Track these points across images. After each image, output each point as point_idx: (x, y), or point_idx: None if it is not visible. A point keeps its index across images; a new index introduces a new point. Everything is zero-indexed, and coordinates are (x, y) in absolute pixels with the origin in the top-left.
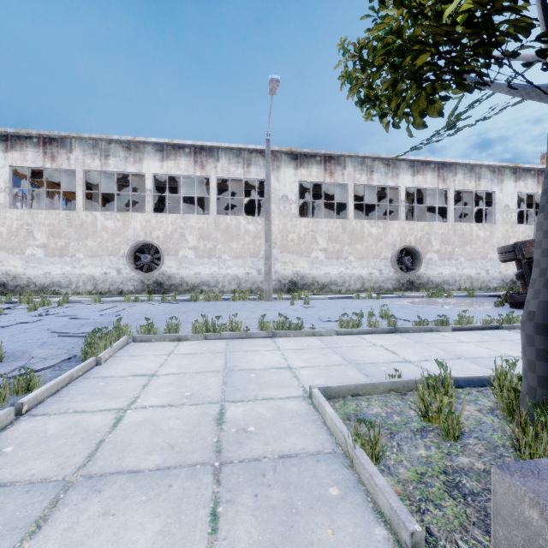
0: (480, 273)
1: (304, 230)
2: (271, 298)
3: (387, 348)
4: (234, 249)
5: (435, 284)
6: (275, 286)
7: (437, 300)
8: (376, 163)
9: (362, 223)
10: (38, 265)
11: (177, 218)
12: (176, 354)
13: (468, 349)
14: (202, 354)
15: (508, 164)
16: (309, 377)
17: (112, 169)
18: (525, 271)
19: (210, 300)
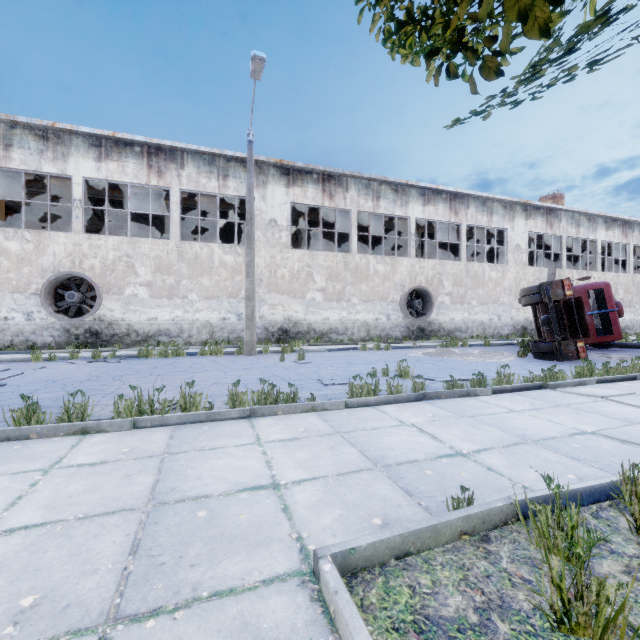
0: (493, 319)
1: (298, 265)
2: (255, 351)
3: (423, 430)
4: (205, 287)
5: (447, 332)
6: (260, 335)
7: (453, 350)
8: (383, 187)
9: (367, 258)
10: None
11: (122, 242)
12: (64, 466)
13: (528, 424)
14: (116, 464)
15: (519, 200)
16: (310, 507)
17: (17, 166)
18: (552, 316)
19: (168, 356)
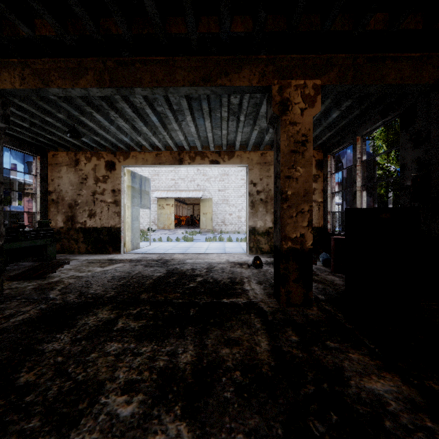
0: None
1: None
2: None
3: None
4: None
5: None
6: None
7: None
8: None
9: None
10: None
11: None
12: None
13: None
14: None
15: None
16: None
17: None
18: None
19: None
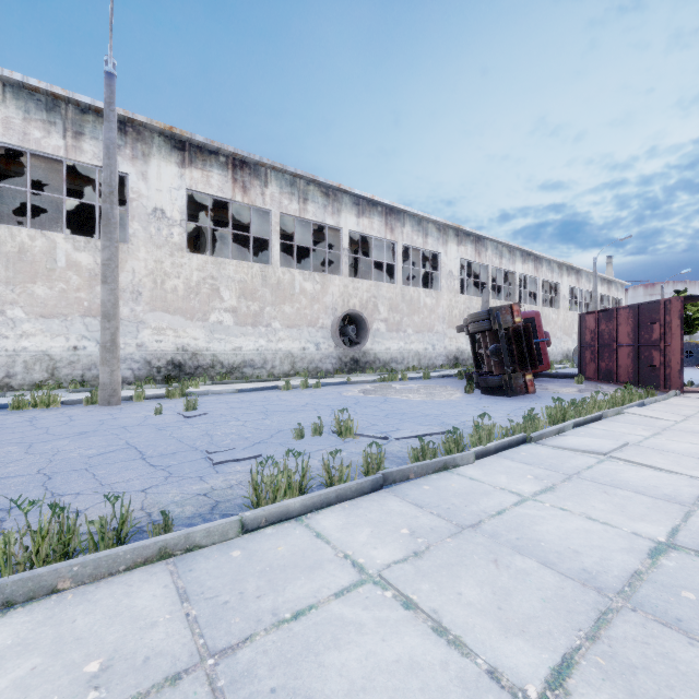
0: (428, 348)
1: (197, 275)
2: (118, 398)
3: (409, 598)
4: (39, 298)
5: (383, 363)
6: (139, 372)
7: (393, 385)
8: (311, 188)
9: (292, 273)
10: None
11: None
12: None
13: (569, 534)
14: None
15: (452, 224)
16: None
17: None
18: (502, 345)
19: None
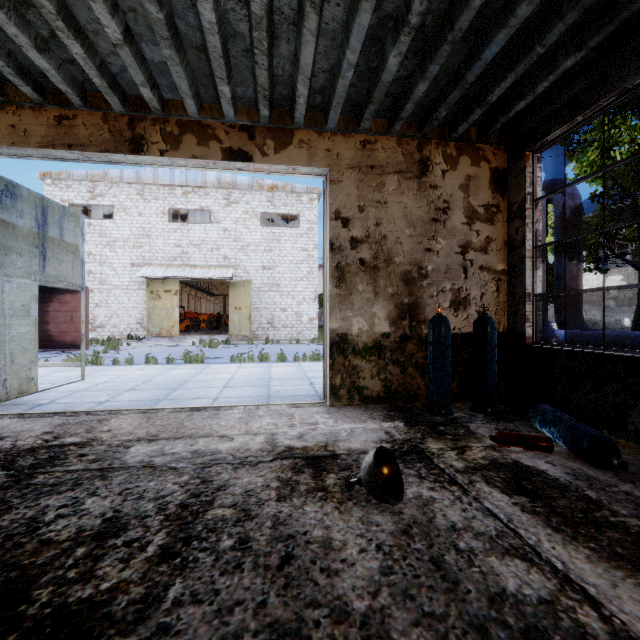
0: None
1: None
2: None
3: None
4: None
5: None
6: None
7: None
8: None
9: None
10: (611, 313)
11: None
12: None
13: None
14: None
15: None
16: None
17: None
18: None
19: None
